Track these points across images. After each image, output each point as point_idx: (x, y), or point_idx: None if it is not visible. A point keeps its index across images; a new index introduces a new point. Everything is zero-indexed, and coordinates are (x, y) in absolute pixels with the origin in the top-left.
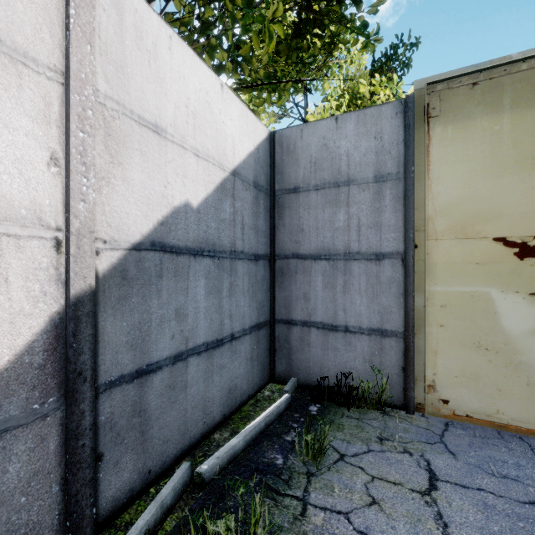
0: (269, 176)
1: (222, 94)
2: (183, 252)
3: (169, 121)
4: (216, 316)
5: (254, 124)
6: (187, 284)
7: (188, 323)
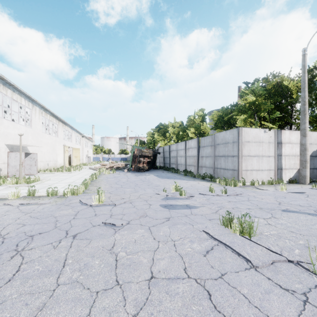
0: None
1: None
2: (313, 156)
3: (312, 142)
4: None
5: None
6: (314, 160)
7: (314, 165)
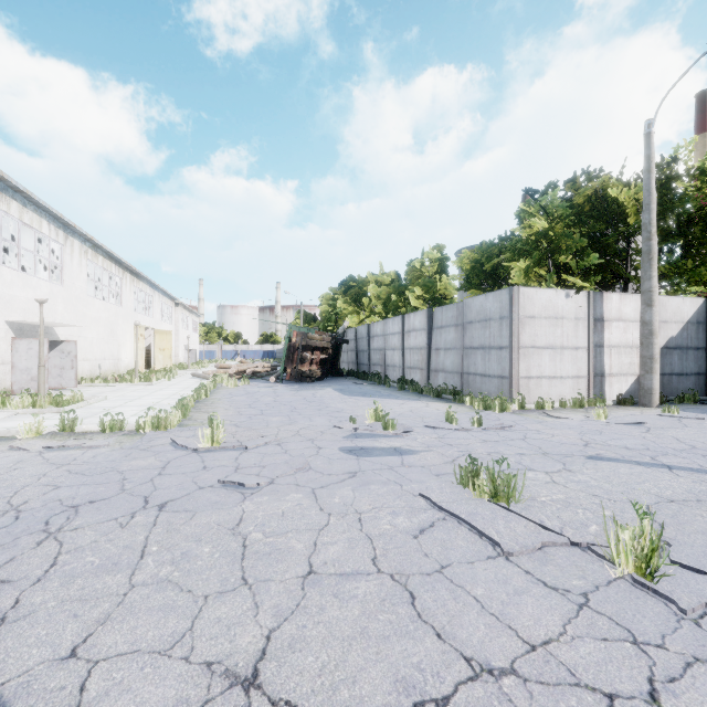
0: (705, 316)
1: (683, 301)
2: (671, 348)
3: (668, 318)
4: (680, 366)
5: (696, 301)
6: (672, 356)
7: (672, 366)
